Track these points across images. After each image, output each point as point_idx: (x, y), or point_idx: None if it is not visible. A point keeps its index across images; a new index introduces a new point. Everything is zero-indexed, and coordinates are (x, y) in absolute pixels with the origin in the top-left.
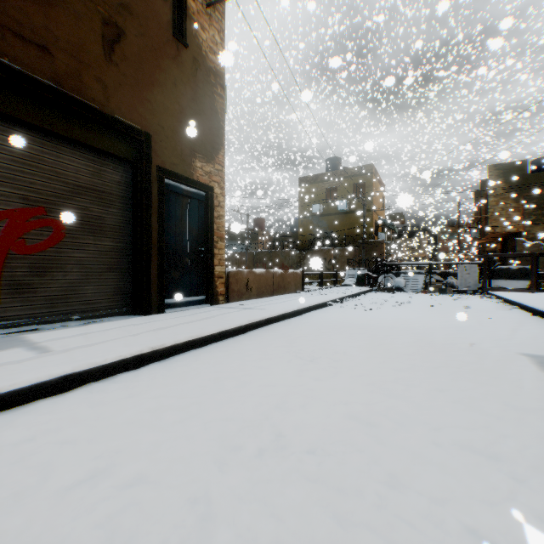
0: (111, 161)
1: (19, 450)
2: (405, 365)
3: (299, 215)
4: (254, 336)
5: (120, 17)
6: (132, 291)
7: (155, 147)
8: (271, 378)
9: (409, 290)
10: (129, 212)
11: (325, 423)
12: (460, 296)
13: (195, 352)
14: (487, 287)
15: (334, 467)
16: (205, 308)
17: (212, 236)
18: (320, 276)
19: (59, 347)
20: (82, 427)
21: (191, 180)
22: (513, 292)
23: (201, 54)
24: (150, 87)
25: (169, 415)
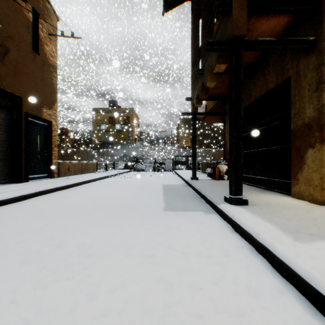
0: (0, 108)
1: (30, 206)
2: (131, 188)
3: (93, 129)
4: (80, 187)
5: (8, 42)
6: (10, 172)
7: (25, 103)
8: (92, 193)
9: (147, 170)
10: (9, 133)
11: (108, 196)
12: (165, 172)
13: (59, 191)
14: (174, 168)
15: (110, 198)
16: (50, 179)
17: (51, 145)
18: (105, 164)
19: (2, 191)
20: (43, 202)
21: (42, 118)
22: (181, 170)
23: (46, 57)
24: (22, 74)
25: (66, 199)
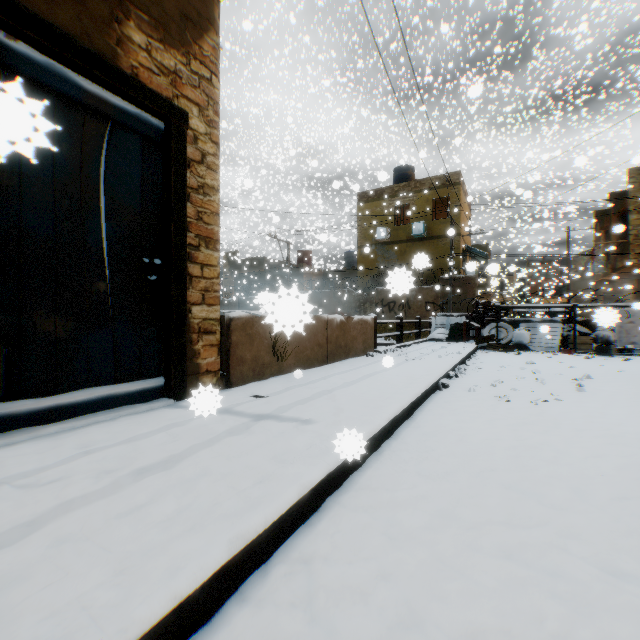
0: None
1: None
2: None
3: (358, 243)
4: None
5: None
6: None
7: None
8: None
9: (536, 348)
10: None
11: None
12: (637, 359)
13: None
14: None
15: None
16: (147, 419)
17: (180, 232)
18: (398, 326)
19: None
20: None
21: (109, 68)
22: None
23: None
24: None
25: None
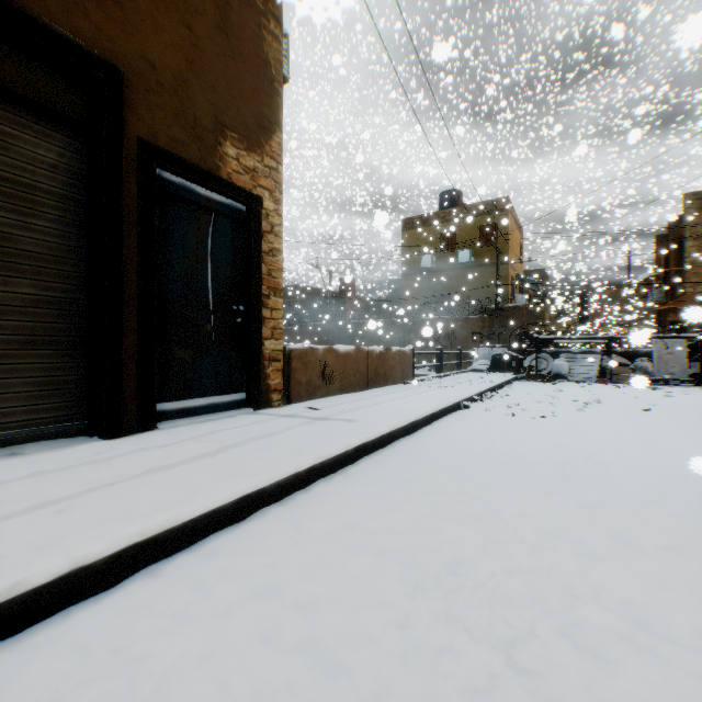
0: (35, 121)
1: None
2: None
3: (402, 271)
4: (327, 498)
5: None
6: (87, 389)
7: (135, 101)
8: None
9: (575, 378)
10: (81, 230)
11: None
12: (665, 389)
13: (148, 580)
14: None
15: None
16: (241, 419)
17: (257, 286)
18: (437, 357)
19: None
20: None
21: (215, 178)
22: None
23: None
24: None
25: None
